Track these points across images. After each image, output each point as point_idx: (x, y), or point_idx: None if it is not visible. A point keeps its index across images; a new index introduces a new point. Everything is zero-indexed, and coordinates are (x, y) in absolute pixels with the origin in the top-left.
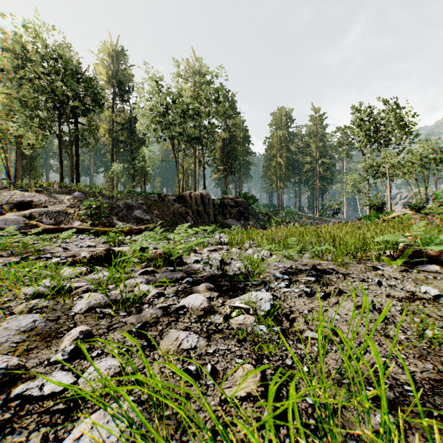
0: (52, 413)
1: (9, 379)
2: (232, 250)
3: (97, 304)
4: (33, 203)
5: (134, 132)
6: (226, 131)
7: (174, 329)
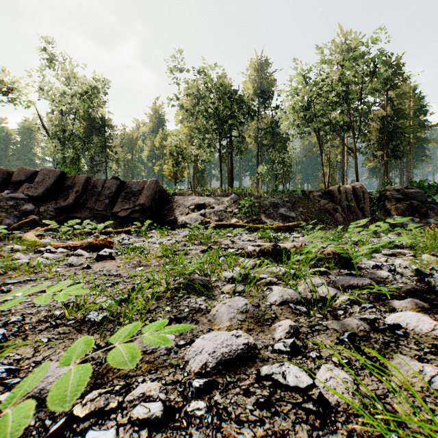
0: (305, 410)
1: (250, 355)
2: (424, 257)
3: (289, 299)
4: (205, 205)
5: (276, 134)
6: (387, 106)
7: (400, 354)
